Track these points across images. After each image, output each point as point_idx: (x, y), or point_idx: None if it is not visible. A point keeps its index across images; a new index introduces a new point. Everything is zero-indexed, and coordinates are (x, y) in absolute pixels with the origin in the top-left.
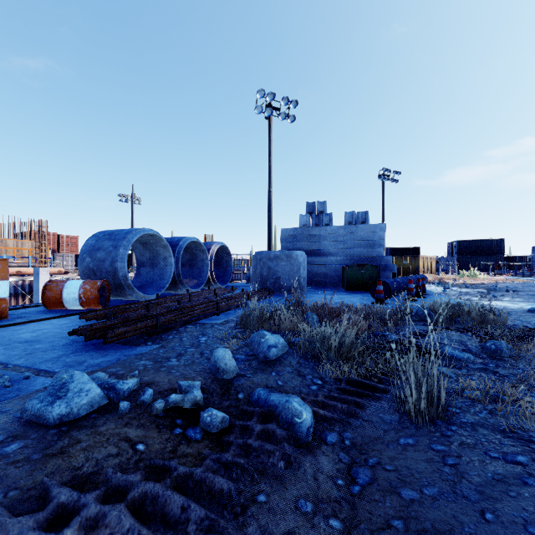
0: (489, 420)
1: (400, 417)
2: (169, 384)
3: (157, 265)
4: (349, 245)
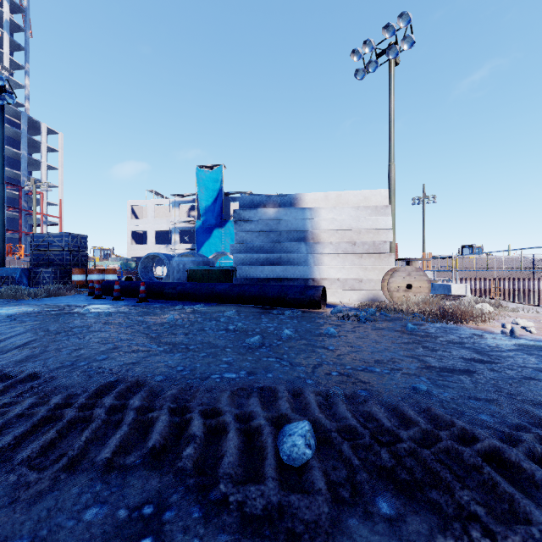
0: None
1: None
2: None
3: None
4: None
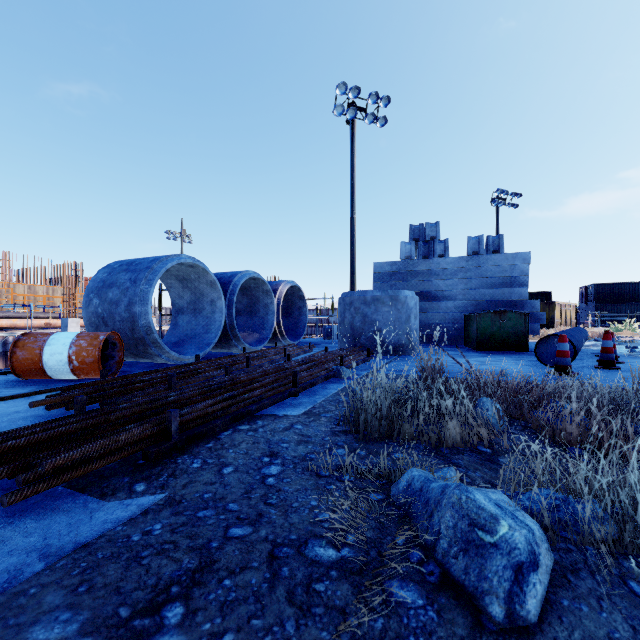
0: None
1: None
2: None
3: (201, 311)
4: (474, 284)
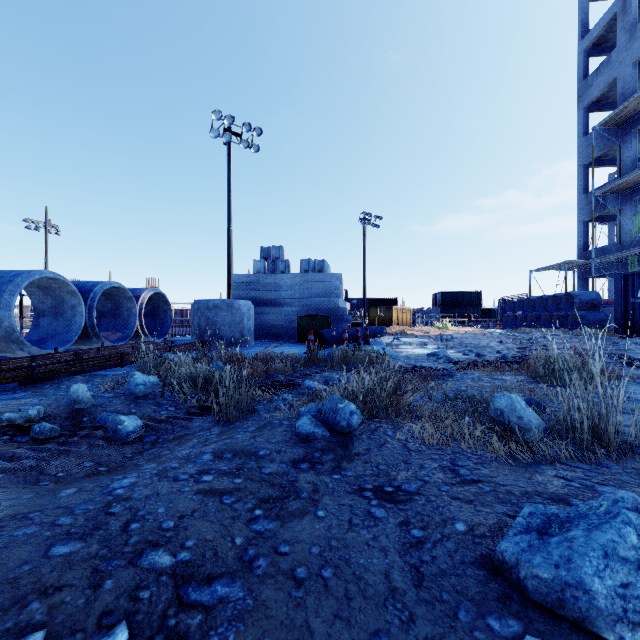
0: (267, 417)
1: (214, 423)
2: (13, 412)
3: (63, 315)
4: (306, 294)
